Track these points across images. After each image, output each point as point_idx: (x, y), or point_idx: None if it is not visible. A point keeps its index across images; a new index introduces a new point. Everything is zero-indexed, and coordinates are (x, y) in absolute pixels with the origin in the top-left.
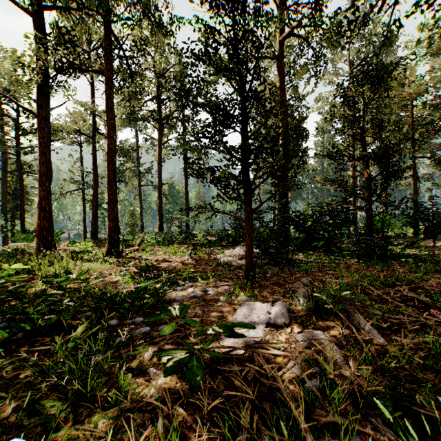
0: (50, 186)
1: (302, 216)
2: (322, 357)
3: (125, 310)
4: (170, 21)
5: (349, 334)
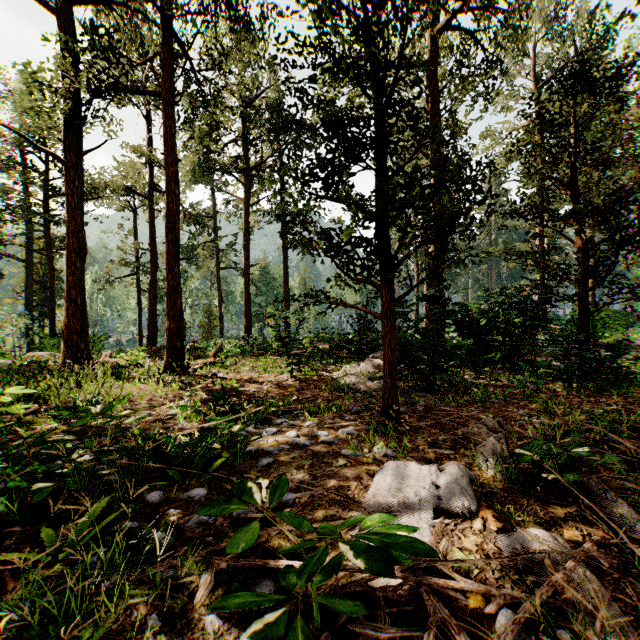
0: (83, 267)
1: (468, 311)
2: (581, 615)
3: (178, 472)
4: (261, 13)
5: (603, 539)
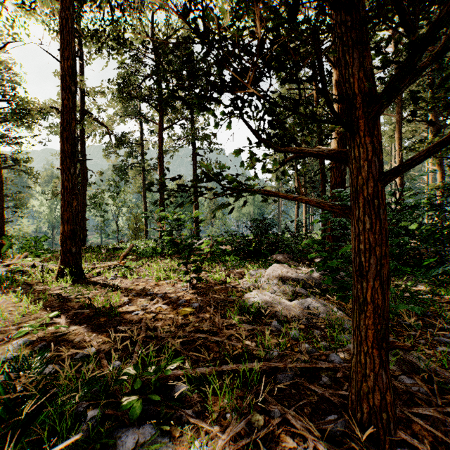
0: None
1: None
2: None
3: None
4: None
5: None
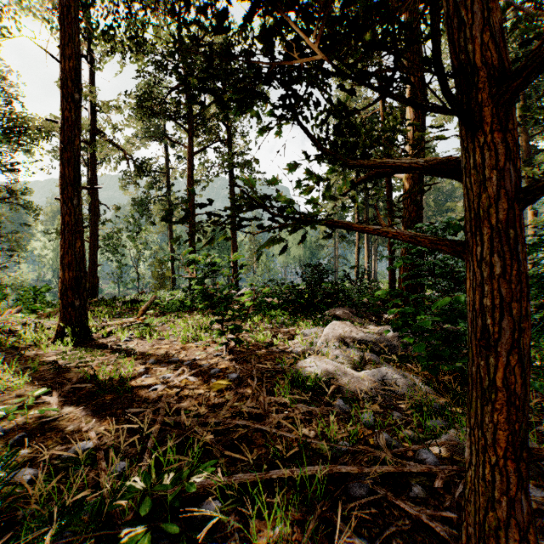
0: None
1: None
2: None
3: None
4: None
5: None
